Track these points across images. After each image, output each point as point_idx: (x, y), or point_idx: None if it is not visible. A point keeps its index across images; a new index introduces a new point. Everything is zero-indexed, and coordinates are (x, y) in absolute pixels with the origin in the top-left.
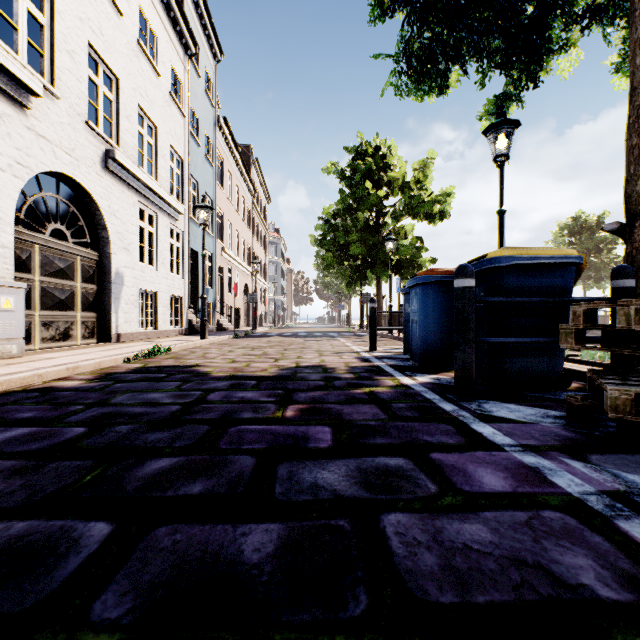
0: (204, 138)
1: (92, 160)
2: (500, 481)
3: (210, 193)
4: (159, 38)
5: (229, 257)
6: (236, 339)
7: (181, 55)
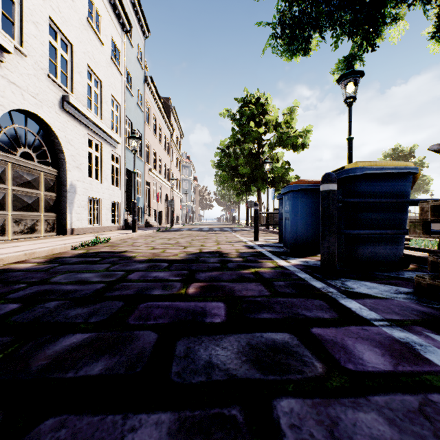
0: (136, 91)
1: (52, 102)
2: (379, 358)
3: (140, 130)
4: (103, 18)
5: (154, 175)
6: (158, 232)
7: (119, 31)
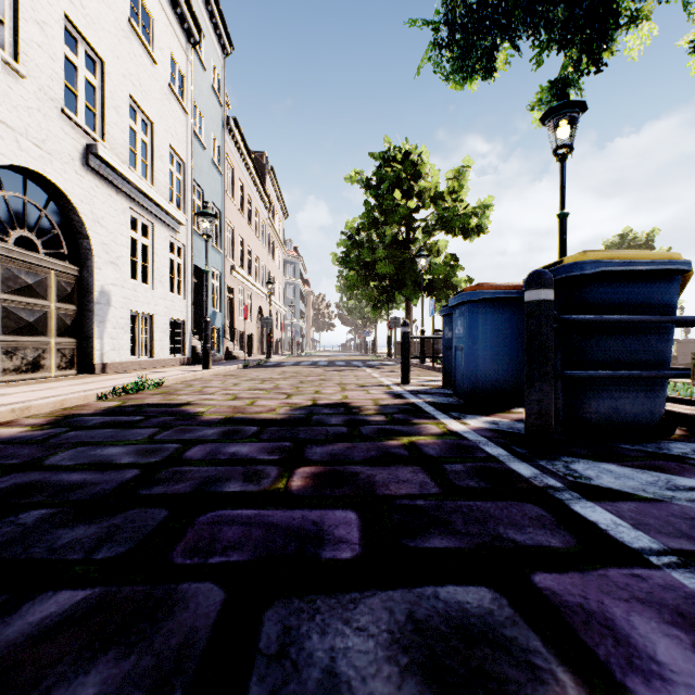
0: (211, 140)
1: (69, 155)
2: (693, 658)
3: (218, 203)
4: (156, 20)
5: (240, 276)
6: (246, 369)
7: (183, 42)
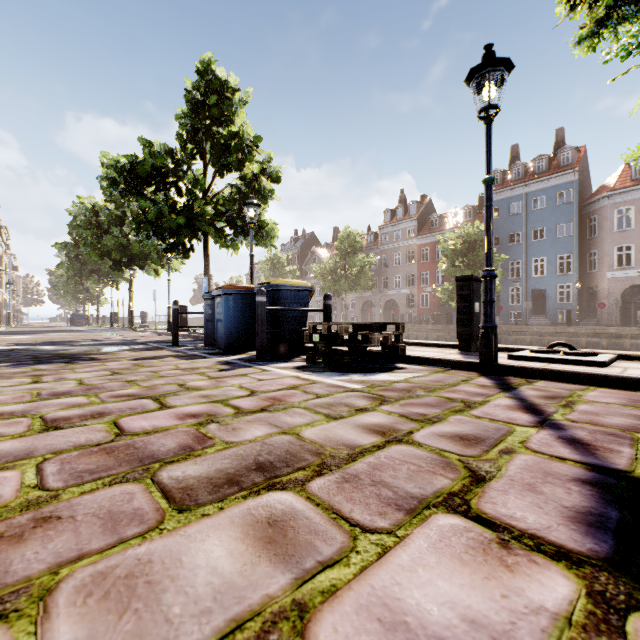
0: None
1: None
2: None
3: None
4: None
5: None
6: None
7: None
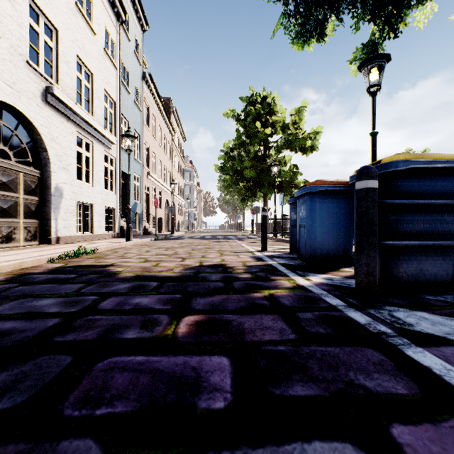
0: (133, 88)
1: (33, 93)
2: None
3: (138, 130)
4: (95, 4)
5: (153, 179)
6: (156, 241)
7: (114, 21)
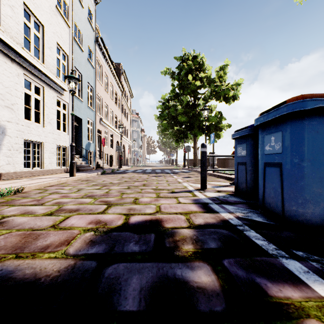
0: (87, 48)
1: None
2: None
3: (91, 83)
4: None
5: (105, 124)
6: (101, 175)
7: None
